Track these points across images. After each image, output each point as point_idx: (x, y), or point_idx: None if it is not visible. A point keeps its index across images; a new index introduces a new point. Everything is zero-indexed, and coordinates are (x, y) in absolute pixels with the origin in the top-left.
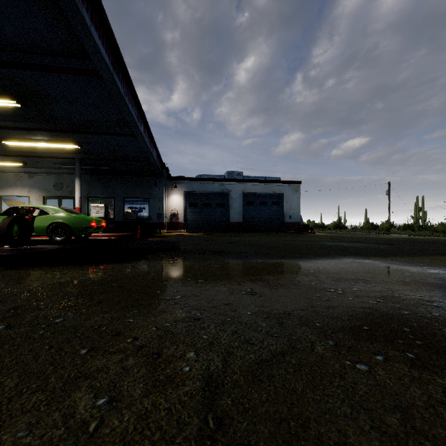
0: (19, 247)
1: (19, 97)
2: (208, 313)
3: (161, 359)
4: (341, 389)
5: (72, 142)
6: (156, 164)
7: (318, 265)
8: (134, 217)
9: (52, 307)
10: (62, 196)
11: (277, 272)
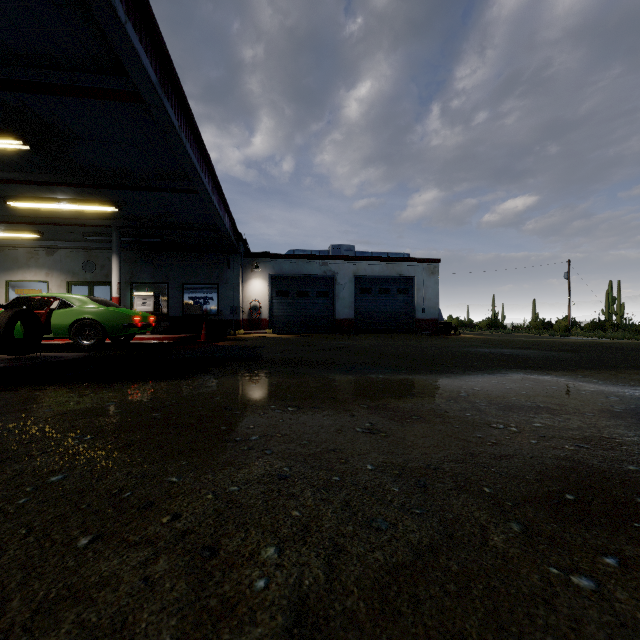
0: (24, 356)
1: (28, 136)
2: (301, 466)
3: (216, 561)
4: (554, 636)
5: (107, 202)
6: (228, 235)
7: (471, 383)
8: (197, 312)
9: (51, 454)
10: (94, 281)
11: (409, 395)
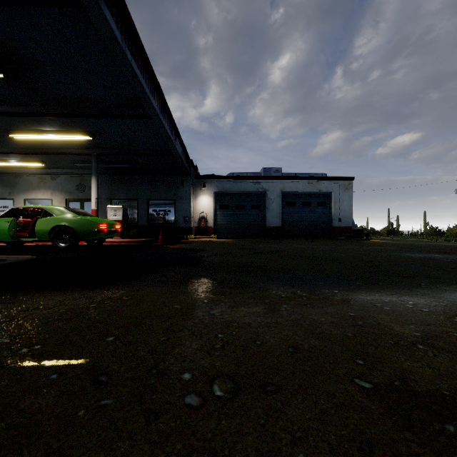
0: None
1: None
2: None
3: None
4: None
5: (83, 132)
6: (180, 159)
7: None
8: (158, 221)
9: None
10: (84, 198)
11: (418, 342)
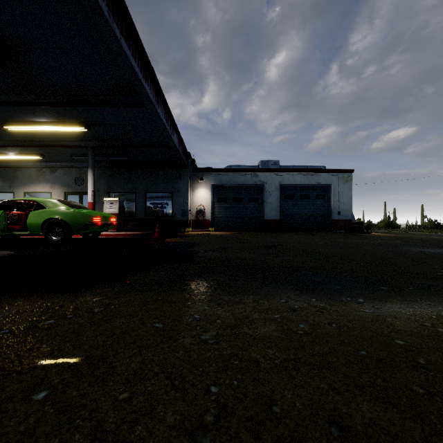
0: None
1: None
2: None
3: None
4: None
5: (78, 123)
6: (177, 150)
7: None
8: (156, 214)
9: None
10: (83, 191)
11: None
